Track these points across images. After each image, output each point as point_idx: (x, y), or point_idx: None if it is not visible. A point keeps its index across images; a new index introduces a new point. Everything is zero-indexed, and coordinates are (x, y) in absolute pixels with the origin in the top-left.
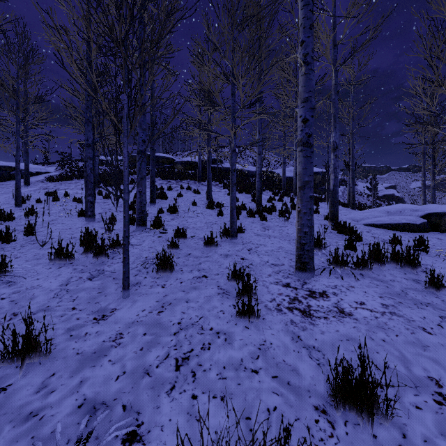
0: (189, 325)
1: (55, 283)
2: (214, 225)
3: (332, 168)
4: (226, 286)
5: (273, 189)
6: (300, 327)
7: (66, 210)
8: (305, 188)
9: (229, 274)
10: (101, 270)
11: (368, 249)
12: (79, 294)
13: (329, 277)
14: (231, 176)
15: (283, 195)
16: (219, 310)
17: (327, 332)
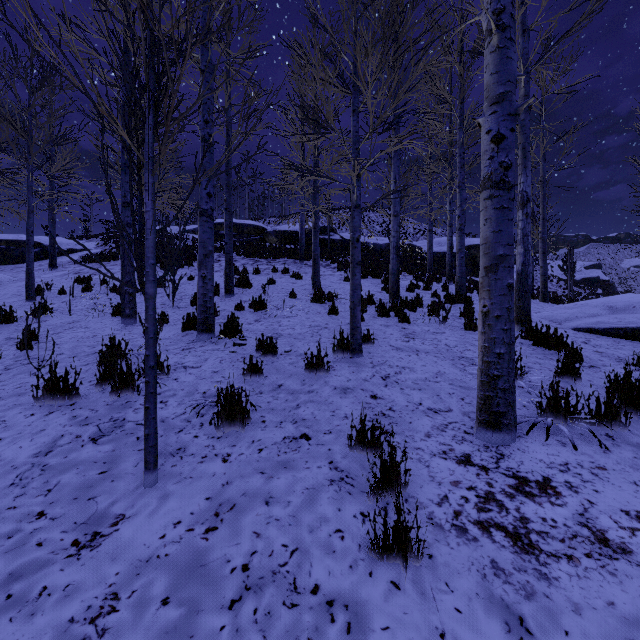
0: (266, 574)
1: (26, 451)
2: (323, 330)
3: (519, 235)
4: (347, 461)
5: (414, 271)
6: (517, 585)
7: (98, 305)
8: (498, 269)
9: (352, 437)
10: (120, 418)
11: (607, 379)
12: (62, 476)
13: (545, 440)
14: (351, 250)
15: (430, 280)
16: (332, 528)
17: (588, 608)
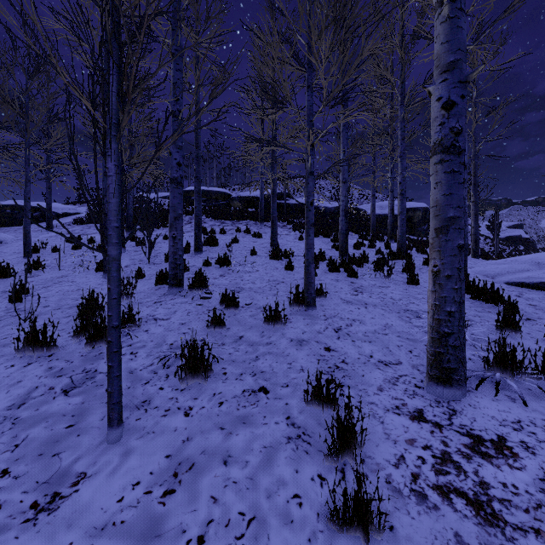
0: None
1: (1, 403)
2: (280, 285)
3: None
4: (303, 416)
5: (359, 231)
6: None
7: (85, 261)
8: (449, 230)
9: (308, 392)
10: (92, 370)
11: None
12: (31, 430)
13: (495, 396)
14: (306, 213)
15: (374, 239)
16: (290, 493)
17: None
